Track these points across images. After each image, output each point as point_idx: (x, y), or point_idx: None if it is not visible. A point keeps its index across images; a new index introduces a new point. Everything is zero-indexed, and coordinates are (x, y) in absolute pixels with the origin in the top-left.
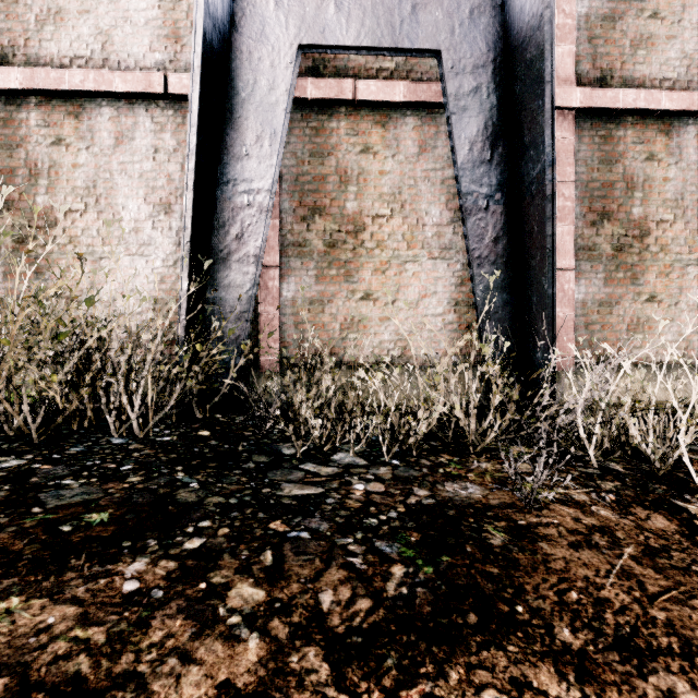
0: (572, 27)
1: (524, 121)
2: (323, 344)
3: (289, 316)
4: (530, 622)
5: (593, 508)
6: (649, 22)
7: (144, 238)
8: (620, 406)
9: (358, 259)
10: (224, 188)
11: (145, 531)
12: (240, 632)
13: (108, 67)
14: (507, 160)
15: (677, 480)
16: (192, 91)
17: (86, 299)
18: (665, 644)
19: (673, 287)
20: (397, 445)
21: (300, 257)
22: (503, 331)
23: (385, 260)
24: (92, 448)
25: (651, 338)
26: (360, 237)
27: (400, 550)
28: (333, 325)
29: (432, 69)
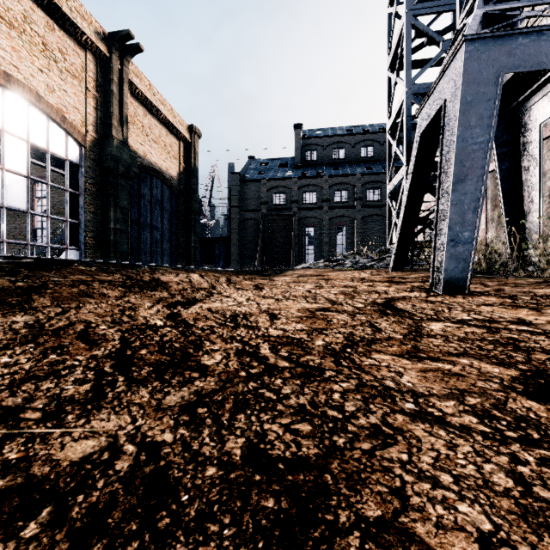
0: None
1: None
2: None
3: None
4: None
5: (521, 280)
6: None
7: None
8: None
9: None
10: (525, 187)
11: None
12: None
13: None
14: None
15: None
16: (496, 171)
17: None
18: None
19: None
20: (523, 272)
21: None
22: None
23: None
24: None
25: None
26: None
27: None
28: None
29: None
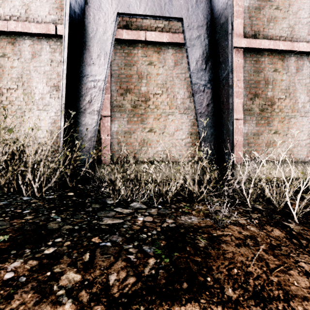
0: (242, 12)
1: (219, 51)
2: (129, 152)
3: (115, 139)
4: (213, 286)
5: (248, 227)
6: (275, 11)
7: (46, 102)
8: (261, 179)
9: (146, 113)
10: (82, 78)
11: (25, 245)
12: (62, 299)
13: (28, 21)
14: (213, 69)
15: (285, 213)
16: (64, 31)
17: (9, 129)
18: (276, 294)
19: (285, 127)
20: (161, 198)
21: (120, 112)
22: (211, 146)
23: (159, 114)
24: (11, 202)
25: (276, 149)
26: (147, 103)
27: (155, 250)
28: (135, 143)
29: (180, 28)
